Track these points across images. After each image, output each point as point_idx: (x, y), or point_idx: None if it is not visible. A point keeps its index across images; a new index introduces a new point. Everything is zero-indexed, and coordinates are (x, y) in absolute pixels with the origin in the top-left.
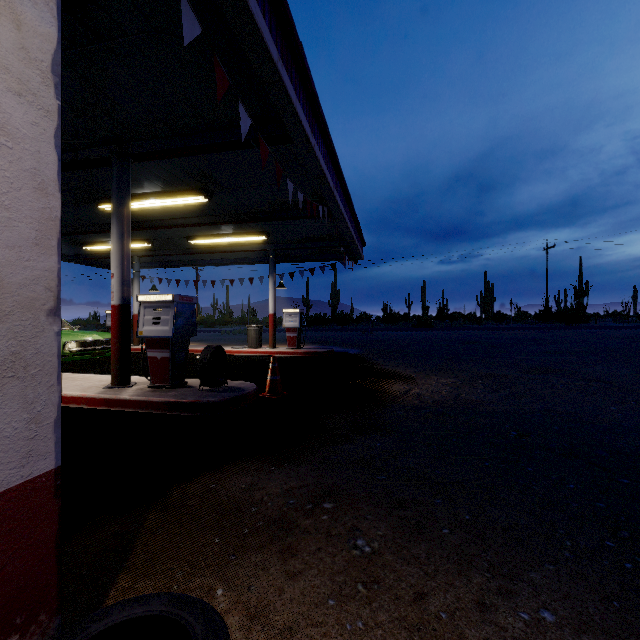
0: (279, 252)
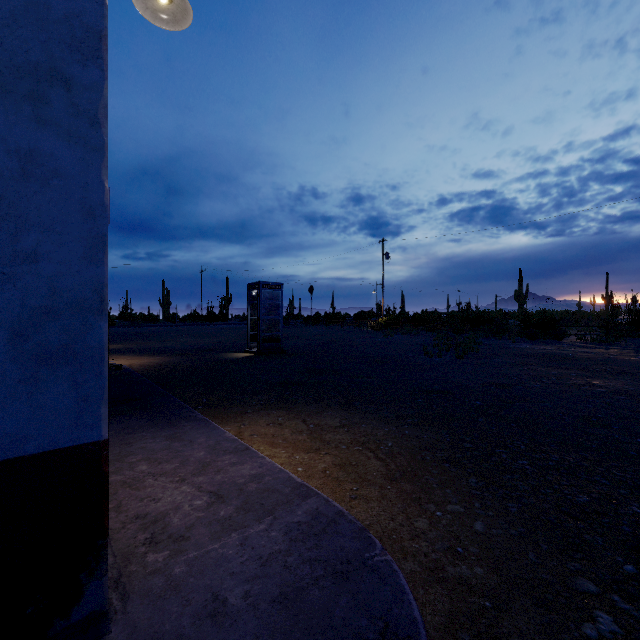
0: None
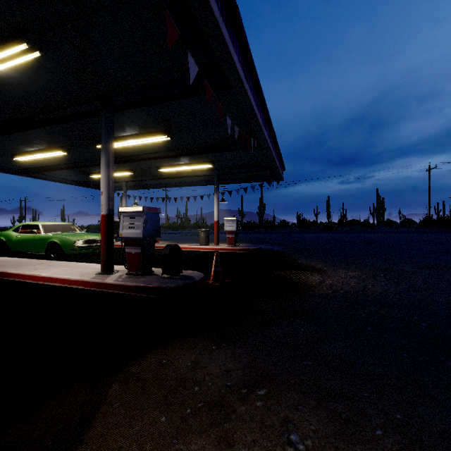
0: (221, 176)
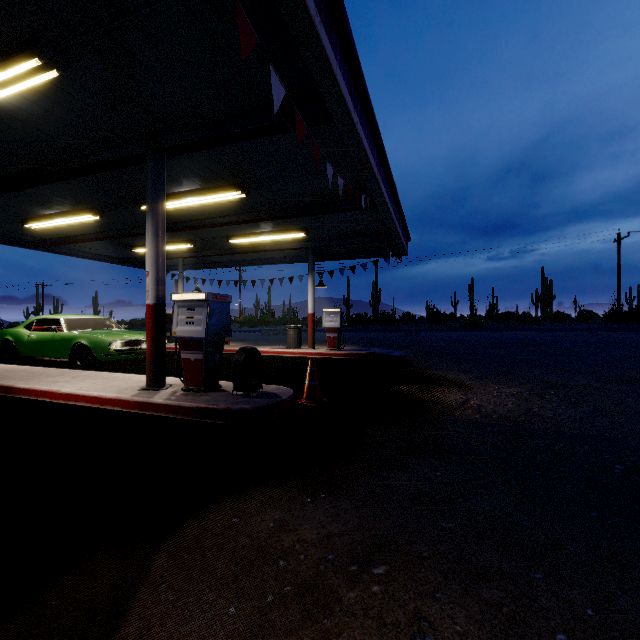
0: (319, 250)
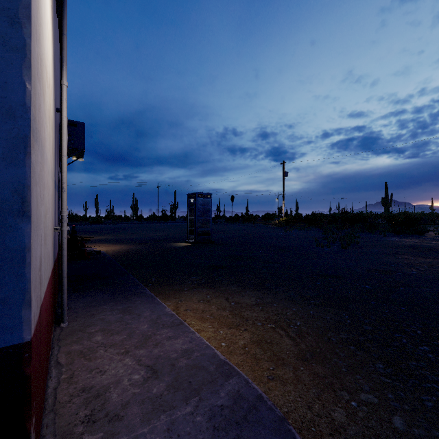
0: None
